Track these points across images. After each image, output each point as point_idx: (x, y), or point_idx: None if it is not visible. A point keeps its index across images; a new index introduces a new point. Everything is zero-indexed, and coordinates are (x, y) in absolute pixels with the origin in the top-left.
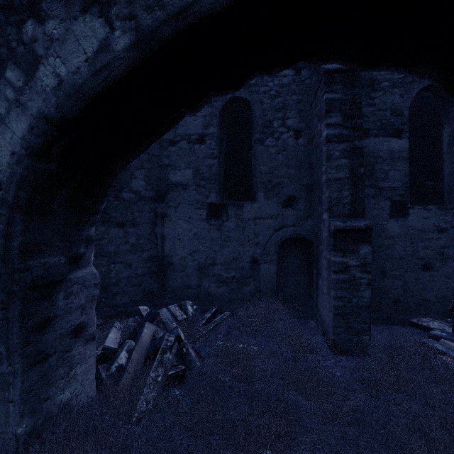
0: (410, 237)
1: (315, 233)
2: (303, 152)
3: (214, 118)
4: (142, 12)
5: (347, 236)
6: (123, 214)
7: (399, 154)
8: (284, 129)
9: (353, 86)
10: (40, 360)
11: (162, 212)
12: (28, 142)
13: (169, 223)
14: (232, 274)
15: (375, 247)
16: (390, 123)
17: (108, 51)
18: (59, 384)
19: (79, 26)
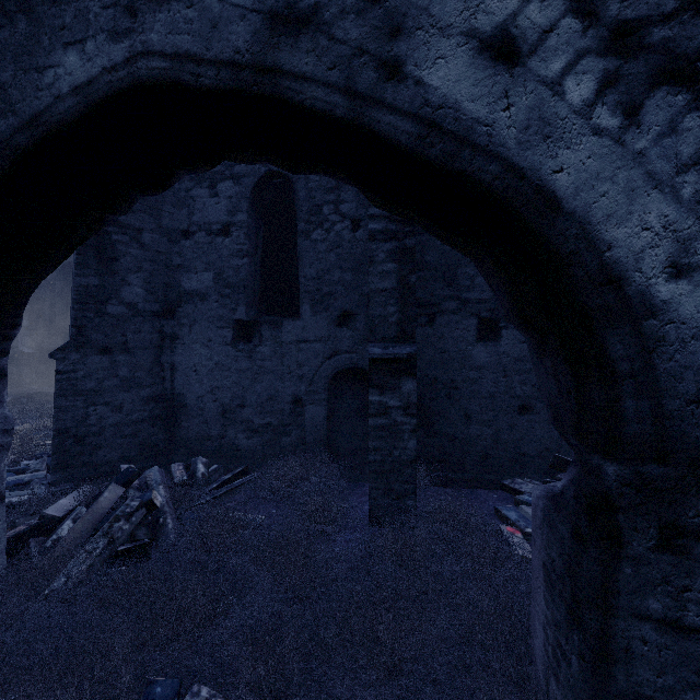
0: (503, 369)
1: None
2: (363, 249)
3: (243, 201)
4: None
5: (387, 367)
6: (108, 336)
7: None
8: (338, 217)
9: None
10: None
11: (171, 332)
12: None
13: (181, 348)
14: (267, 419)
15: (458, 382)
16: None
17: None
18: None
19: None
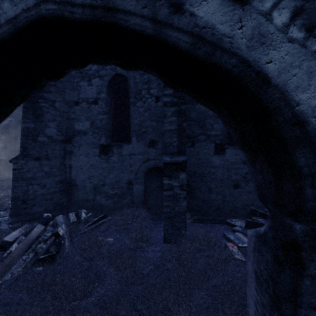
0: (226, 167)
1: None
2: (161, 111)
3: (104, 88)
4: None
5: (172, 167)
6: (39, 152)
7: None
8: (149, 96)
9: None
10: None
11: (70, 150)
12: None
13: (74, 158)
14: (115, 191)
15: (205, 174)
16: None
17: None
18: None
19: None
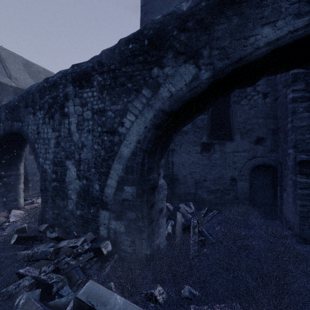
0: None
1: (279, 161)
2: (270, 107)
3: None
4: (217, 61)
5: None
6: None
7: None
8: (255, 93)
9: None
10: (151, 222)
11: (172, 148)
12: (153, 122)
13: (176, 155)
14: (217, 187)
15: None
16: None
17: (198, 80)
18: (156, 235)
19: (182, 69)
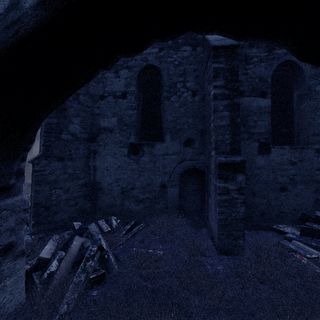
0: (272, 168)
1: (206, 165)
2: (198, 106)
3: (133, 80)
4: None
5: (228, 168)
6: (62, 151)
7: (264, 109)
8: (185, 89)
9: (232, 59)
10: None
11: (94, 149)
12: None
13: (99, 158)
14: (146, 195)
15: (248, 175)
16: (258, 87)
17: (18, 8)
18: None
19: None
